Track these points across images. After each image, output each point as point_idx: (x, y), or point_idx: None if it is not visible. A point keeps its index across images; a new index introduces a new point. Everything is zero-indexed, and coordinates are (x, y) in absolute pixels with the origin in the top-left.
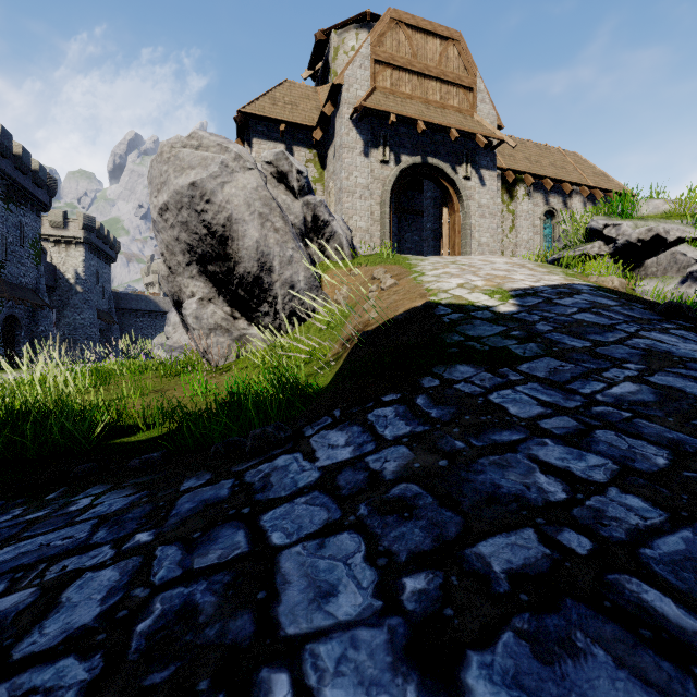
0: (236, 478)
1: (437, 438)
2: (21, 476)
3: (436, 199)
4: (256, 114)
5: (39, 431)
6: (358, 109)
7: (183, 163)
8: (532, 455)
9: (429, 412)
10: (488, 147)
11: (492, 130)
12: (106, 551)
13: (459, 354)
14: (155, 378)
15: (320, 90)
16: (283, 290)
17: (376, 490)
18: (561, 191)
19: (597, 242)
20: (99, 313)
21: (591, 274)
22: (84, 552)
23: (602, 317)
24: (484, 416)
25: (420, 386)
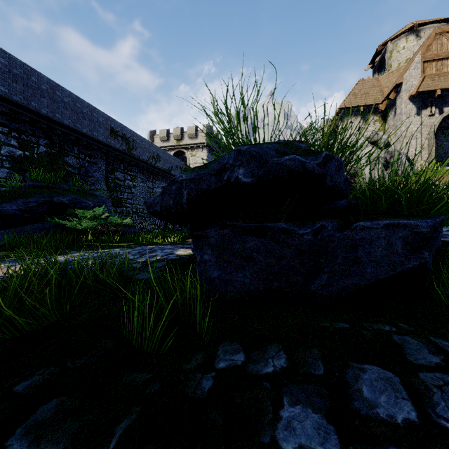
0: None
1: None
2: None
3: None
4: (347, 107)
5: None
6: (414, 95)
7: None
8: None
9: None
10: None
11: None
12: None
13: None
14: None
15: (380, 78)
16: None
17: None
18: None
19: None
20: None
21: None
22: None
23: None
24: None
25: None
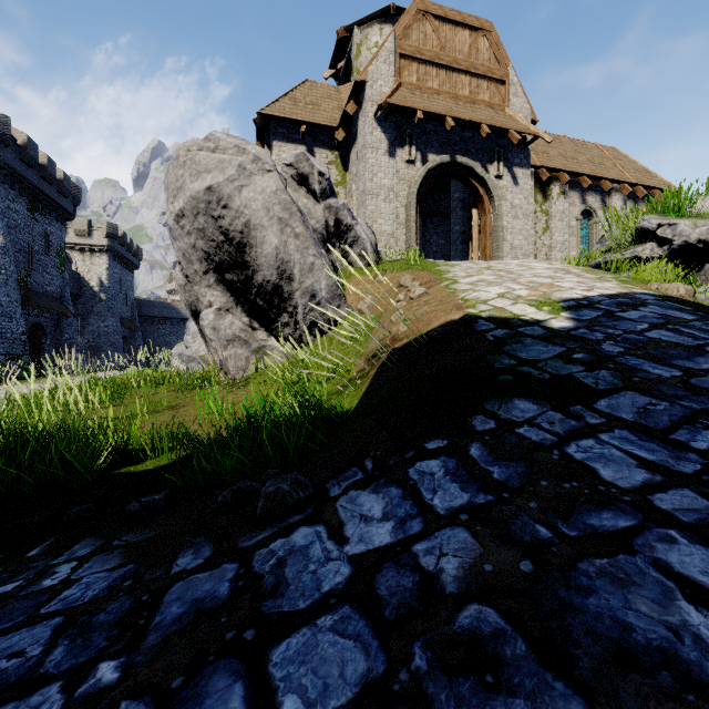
0: (242, 562)
1: (508, 517)
2: (10, 518)
3: (464, 200)
4: (276, 116)
5: (39, 460)
6: (383, 106)
7: (199, 167)
8: (659, 562)
9: (489, 470)
10: (521, 143)
11: (526, 124)
12: (52, 697)
13: (513, 384)
14: (171, 392)
15: (342, 89)
16: (304, 299)
17: (434, 614)
18: (599, 189)
19: (649, 243)
20: (122, 320)
21: (646, 280)
22: (25, 694)
23: (684, 335)
24: (567, 482)
25: (472, 428)
